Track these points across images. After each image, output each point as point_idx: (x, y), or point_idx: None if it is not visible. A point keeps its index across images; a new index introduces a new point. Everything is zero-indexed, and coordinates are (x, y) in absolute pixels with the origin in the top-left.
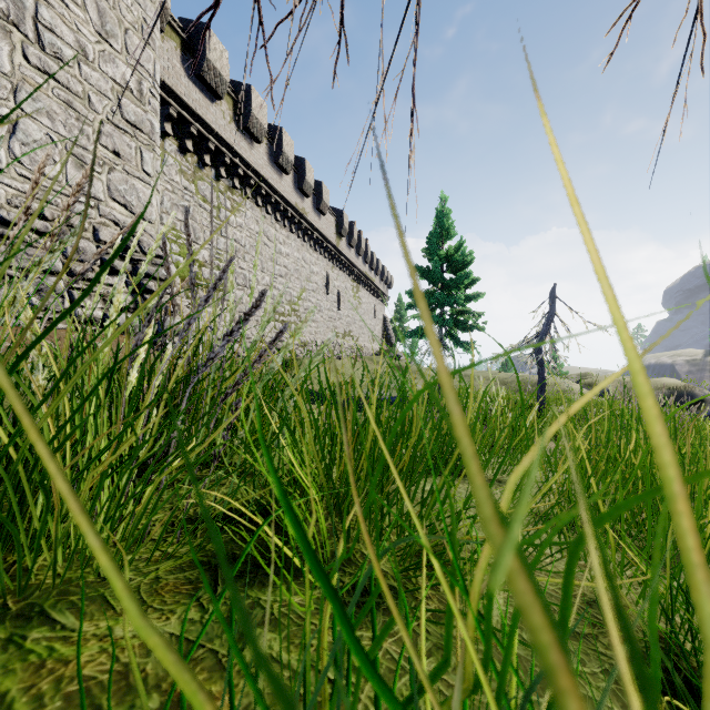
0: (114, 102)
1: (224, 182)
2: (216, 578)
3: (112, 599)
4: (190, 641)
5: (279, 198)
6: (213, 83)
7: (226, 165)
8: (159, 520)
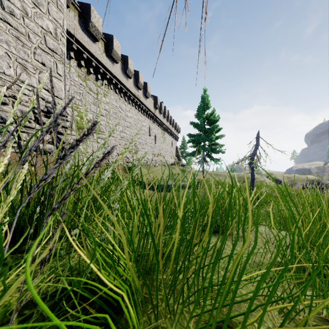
0: (42, 38)
1: (100, 81)
2: None
3: None
4: None
5: (126, 89)
6: (94, 33)
7: (101, 73)
8: (3, 306)
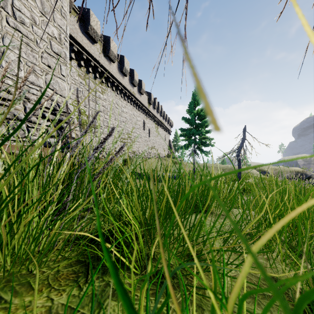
0: (48, 43)
1: (98, 80)
2: (88, 270)
3: (33, 284)
4: (72, 308)
5: (122, 87)
6: (93, 36)
7: (99, 72)
8: (62, 239)
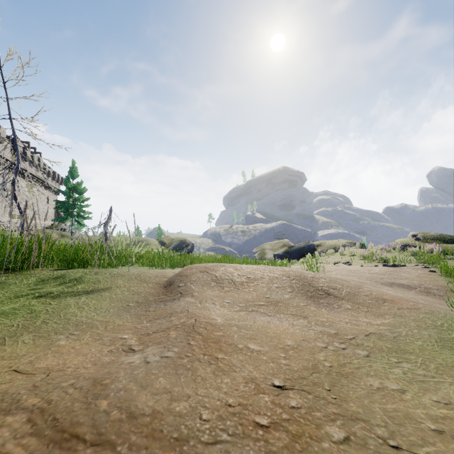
0: None
1: None
2: None
3: None
4: None
5: None
6: None
7: None
8: None
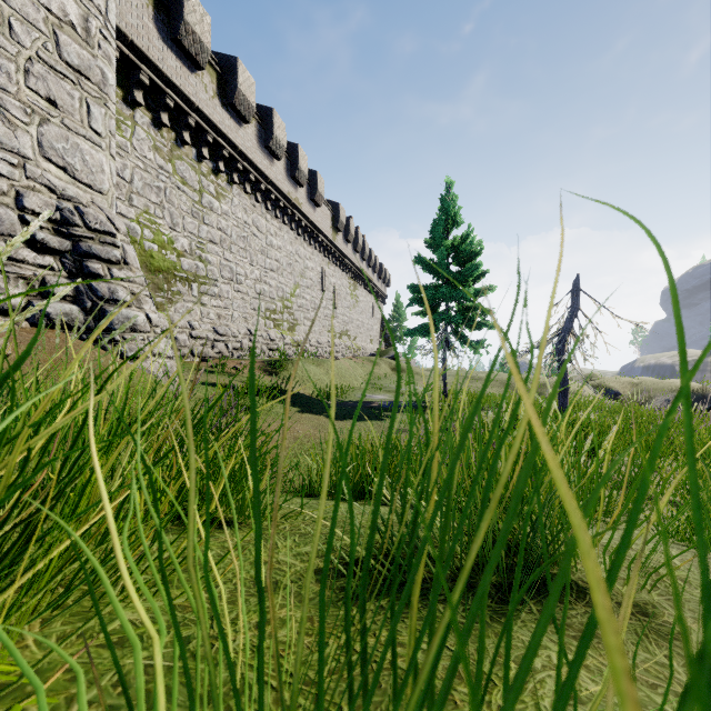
0: (49, 37)
1: (207, 164)
2: None
3: None
4: None
5: (269, 185)
6: (192, 50)
7: (210, 146)
8: None
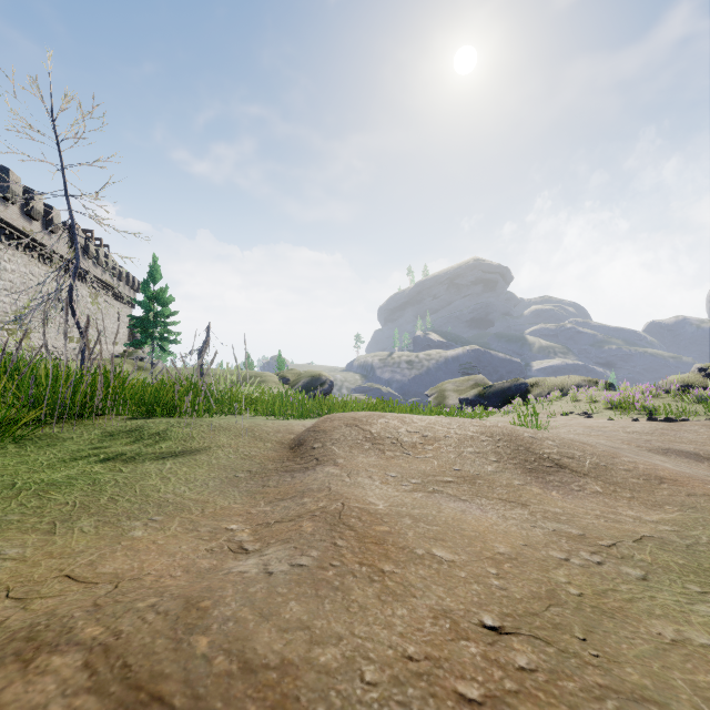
0: None
1: None
2: None
3: None
4: None
5: (4, 224)
6: None
7: None
8: None
